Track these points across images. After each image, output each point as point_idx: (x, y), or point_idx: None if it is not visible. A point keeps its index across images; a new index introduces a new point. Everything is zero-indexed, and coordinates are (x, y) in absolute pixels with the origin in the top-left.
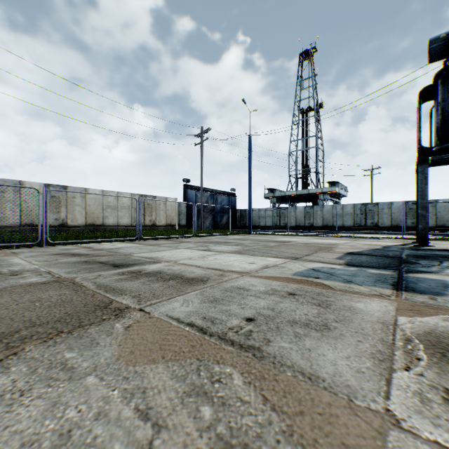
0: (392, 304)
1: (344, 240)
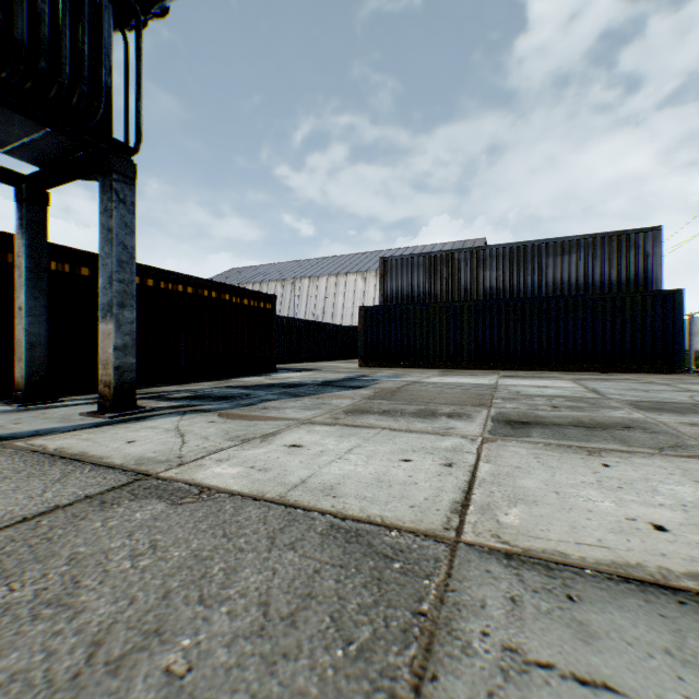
0: (376, 374)
1: (232, 464)
